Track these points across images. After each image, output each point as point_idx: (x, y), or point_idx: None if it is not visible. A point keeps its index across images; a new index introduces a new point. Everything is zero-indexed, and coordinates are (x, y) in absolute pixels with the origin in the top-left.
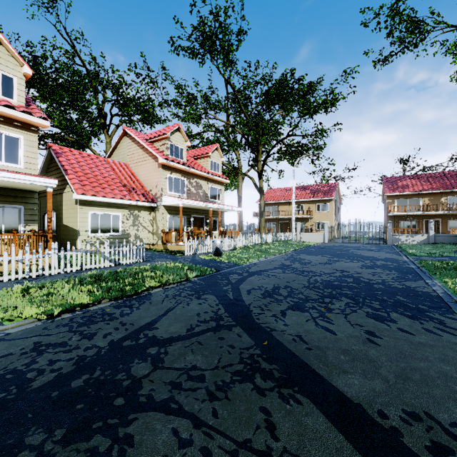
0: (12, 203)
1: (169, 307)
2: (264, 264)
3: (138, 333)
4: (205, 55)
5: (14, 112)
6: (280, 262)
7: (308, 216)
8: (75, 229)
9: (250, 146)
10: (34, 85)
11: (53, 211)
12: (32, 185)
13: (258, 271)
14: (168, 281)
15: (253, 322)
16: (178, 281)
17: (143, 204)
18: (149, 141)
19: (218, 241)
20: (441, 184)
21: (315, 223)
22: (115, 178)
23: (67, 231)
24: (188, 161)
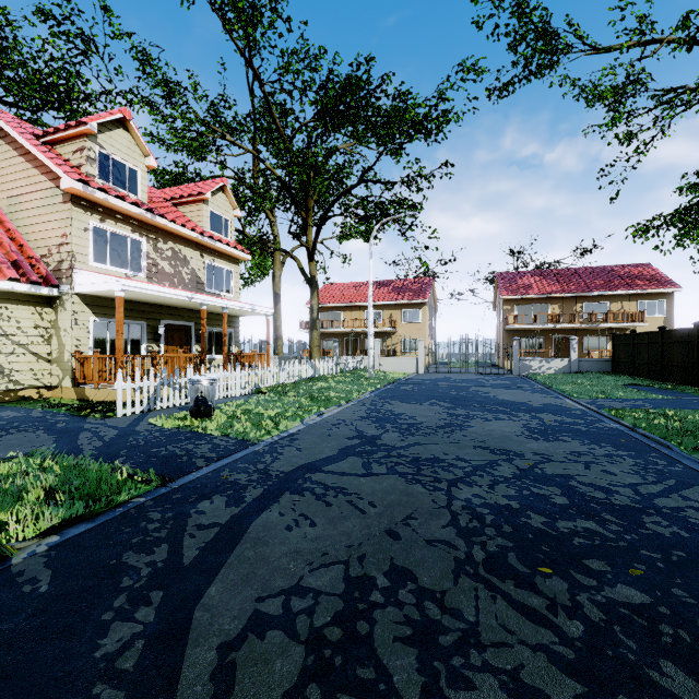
0: None
1: None
2: (315, 438)
3: None
4: None
5: None
6: (352, 427)
7: (390, 329)
8: None
9: (294, 200)
10: None
11: None
12: None
13: (295, 472)
14: None
15: None
16: None
17: (13, 287)
18: (44, 139)
19: (204, 380)
20: (574, 285)
21: (400, 340)
22: None
23: None
24: (156, 203)
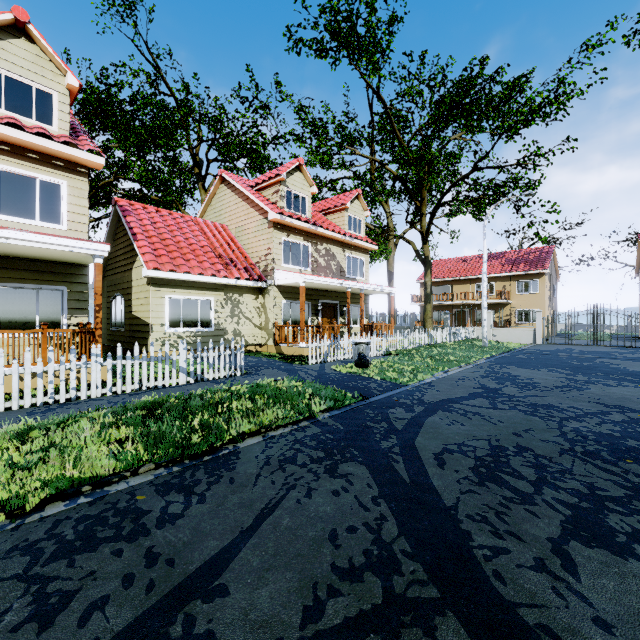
0: (51, 283)
1: (268, 500)
2: (447, 386)
3: (173, 609)
4: (339, 51)
5: (51, 144)
6: (475, 382)
7: (502, 301)
8: (146, 322)
9: (410, 193)
10: (108, 126)
11: (120, 296)
12: (72, 253)
13: (441, 402)
14: (274, 422)
15: (491, 594)
16: (294, 421)
17: (246, 284)
18: (256, 188)
19: (363, 343)
20: None
21: (514, 311)
22: (205, 246)
23: (137, 325)
24: (314, 217)
